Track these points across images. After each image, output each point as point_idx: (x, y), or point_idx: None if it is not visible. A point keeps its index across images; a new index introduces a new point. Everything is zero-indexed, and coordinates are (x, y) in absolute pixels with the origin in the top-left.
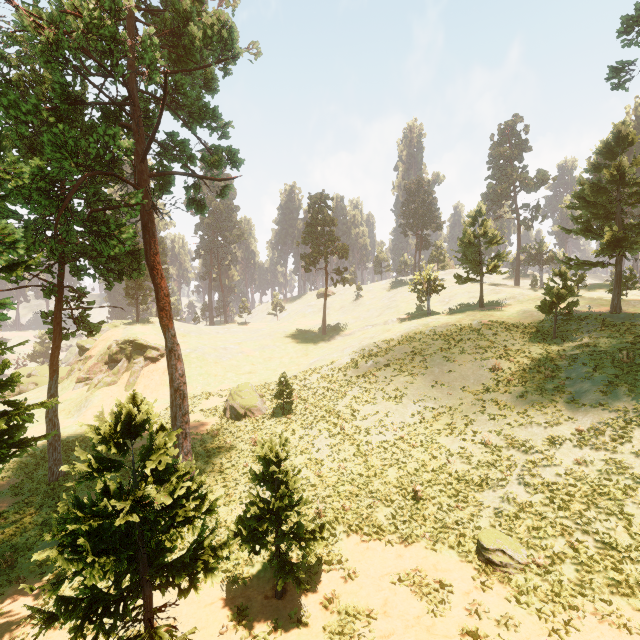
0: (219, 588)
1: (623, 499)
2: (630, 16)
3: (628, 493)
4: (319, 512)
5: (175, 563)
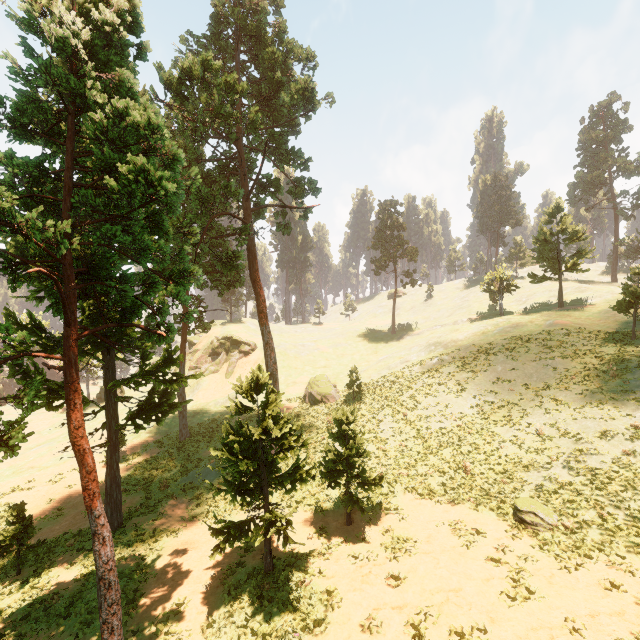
0: (306, 515)
1: None
2: None
3: None
4: (381, 474)
5: (282, 475)
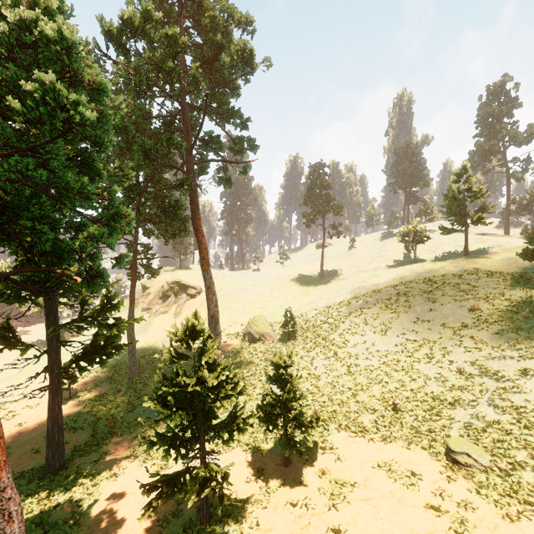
0: (244, 455)
1: None
2: None
3: None
4: (316, 412)
5: (219, 424)
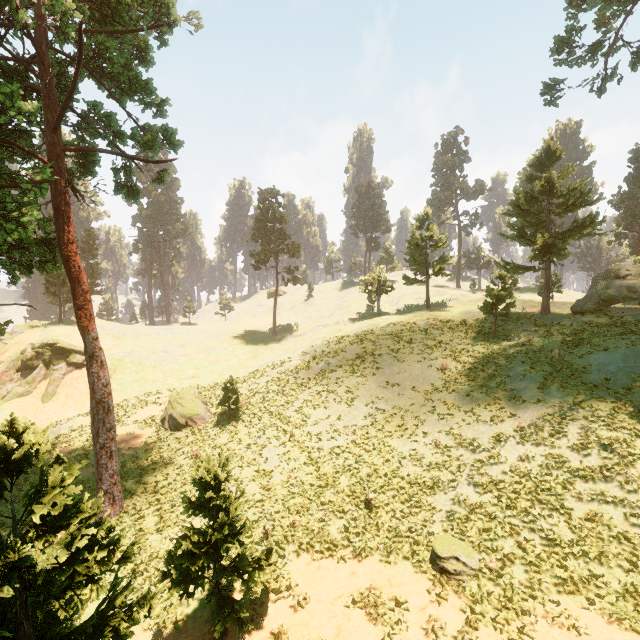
0: (145, 638)
1: (563, 493)
2: (561, 37)
3: (567, 487)
4: (266, 532)
5: (74, 634)
